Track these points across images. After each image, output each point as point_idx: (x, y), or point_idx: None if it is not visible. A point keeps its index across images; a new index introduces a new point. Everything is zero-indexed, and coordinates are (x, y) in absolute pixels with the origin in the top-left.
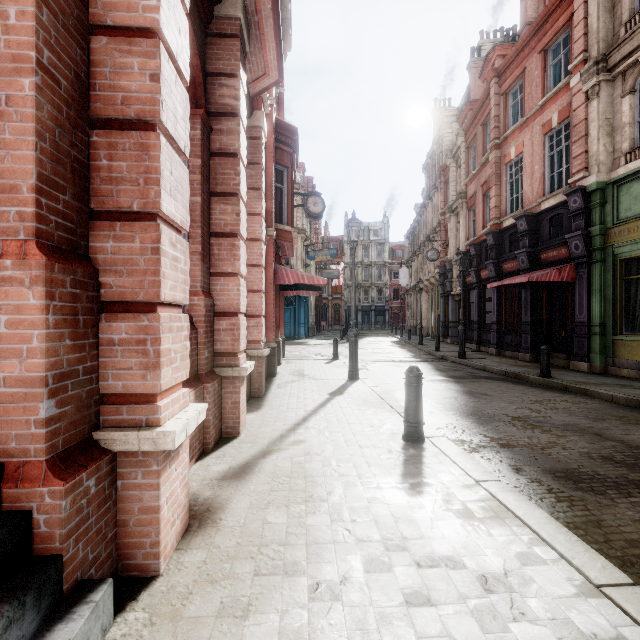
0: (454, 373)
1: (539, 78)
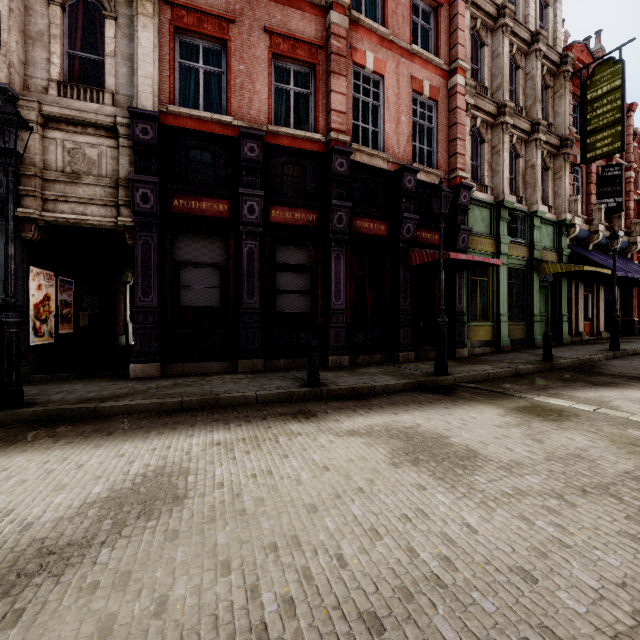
0: (605, 379)
1: (407, 13)
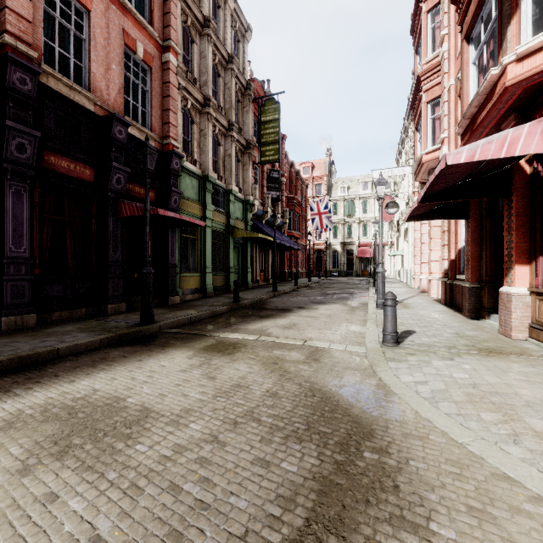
0: (268, 312)
1: None
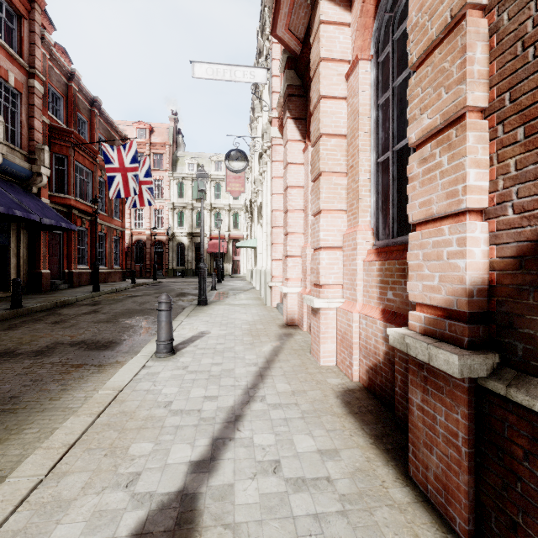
0: None
1: None
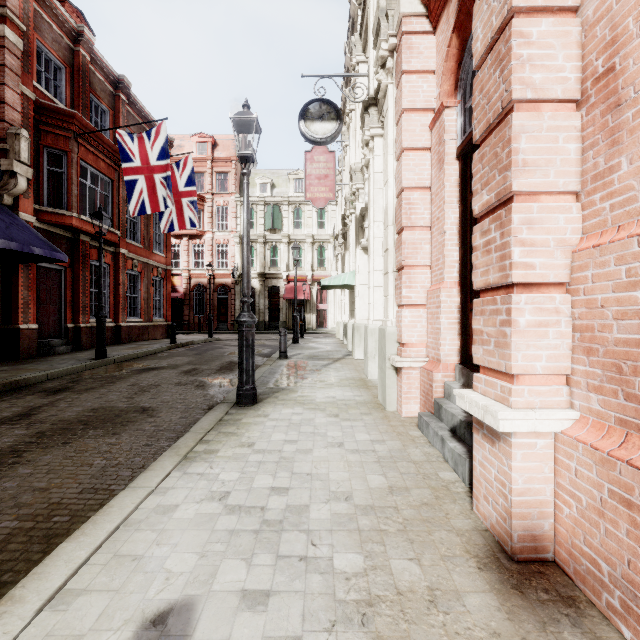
0: None
1: None
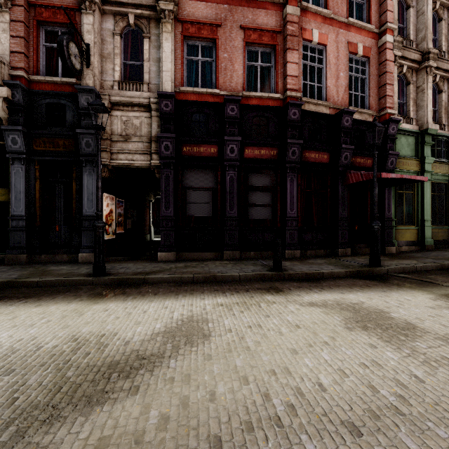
0: None
1: None
